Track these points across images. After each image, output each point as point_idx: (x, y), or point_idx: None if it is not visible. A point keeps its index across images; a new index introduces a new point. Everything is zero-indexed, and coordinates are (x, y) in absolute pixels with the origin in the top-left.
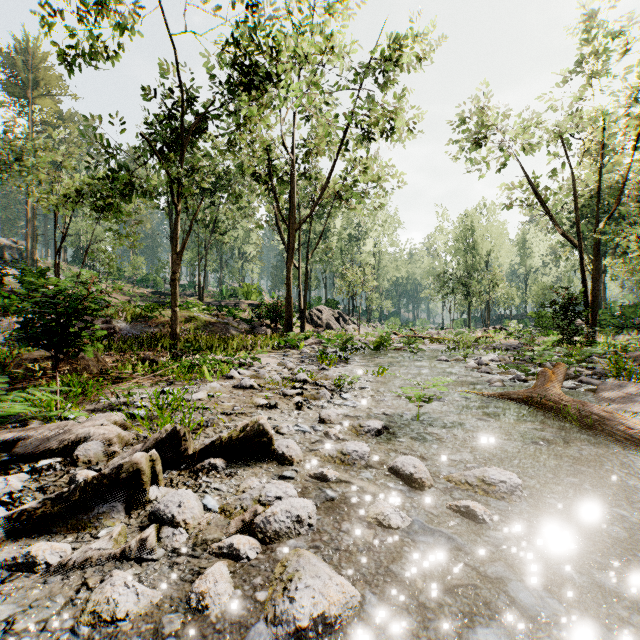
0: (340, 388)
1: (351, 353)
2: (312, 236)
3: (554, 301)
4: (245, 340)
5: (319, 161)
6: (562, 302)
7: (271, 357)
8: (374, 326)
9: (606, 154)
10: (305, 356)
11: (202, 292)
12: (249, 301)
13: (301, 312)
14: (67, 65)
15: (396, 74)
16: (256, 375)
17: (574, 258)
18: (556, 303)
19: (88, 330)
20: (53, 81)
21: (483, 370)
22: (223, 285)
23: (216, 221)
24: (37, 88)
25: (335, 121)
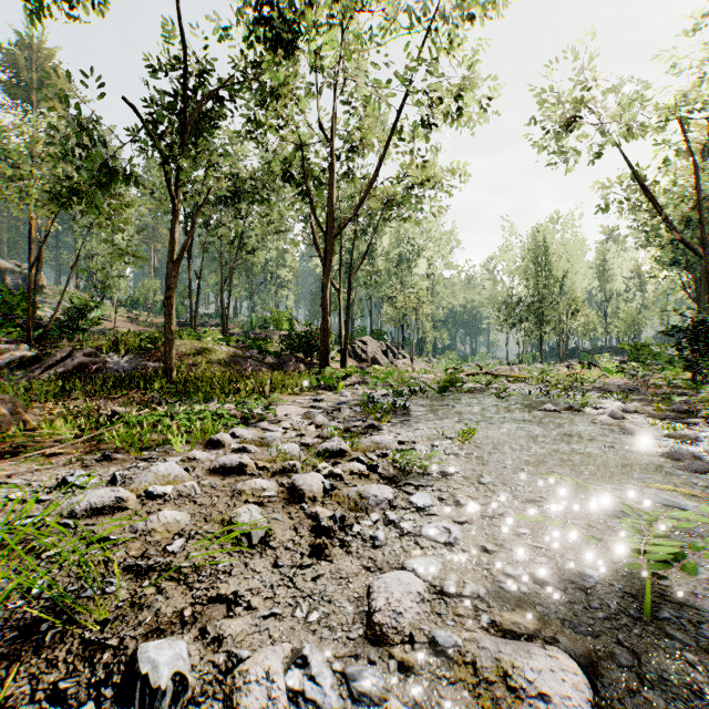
0: (405, 474)
1: (409, 397)
2: (355, 256)
3: (677, 327)
4: (263, 379)
5: (364, 156)
6: (687, 328)
7: (296, 403)
8: (428, 361)
9: (708, 154)
10: (344, 402)
11: (226, 321)
12: (282, 332)
13: (342, 343)
14: (25, 9)
15: (463, 35)
16: (259, 440)
17: (665, 281)
18: (680, 329)
19: (62, 365)
20: (60, 82)
21: (636, 431)
22: (253, 314)
23: (242, 237)
24: (42, 89)
25: (385, 86)
